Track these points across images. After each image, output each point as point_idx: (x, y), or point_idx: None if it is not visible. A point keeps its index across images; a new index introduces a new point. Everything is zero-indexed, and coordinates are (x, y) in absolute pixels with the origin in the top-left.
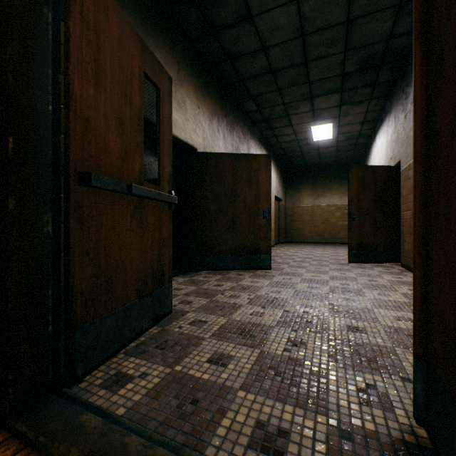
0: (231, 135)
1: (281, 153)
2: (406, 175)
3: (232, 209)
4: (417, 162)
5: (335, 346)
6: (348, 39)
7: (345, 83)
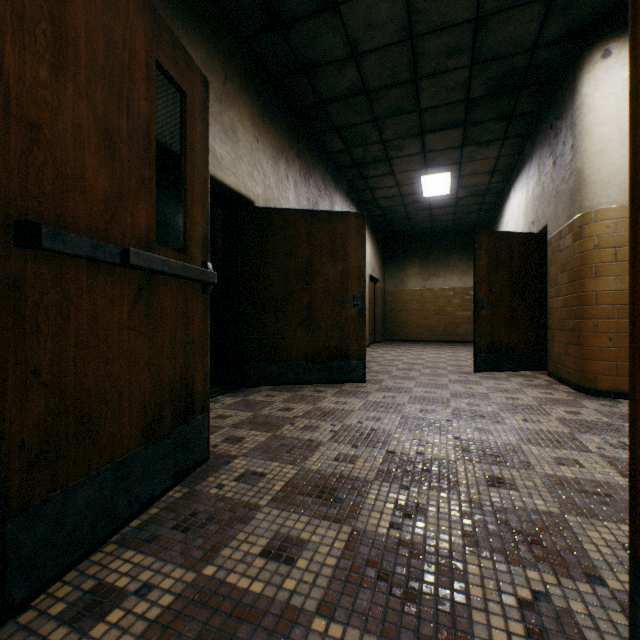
0: (306, 184)
1: (378, 214)
2: (556, 246)
3: (308, 294)
4: (639, 208)
5: (472, 515)
6: (476, 46)
7: (471, 112)
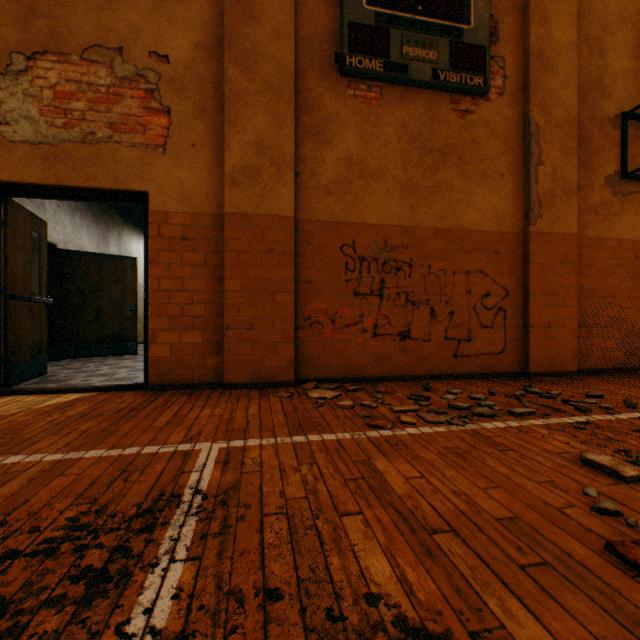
0: (97, 225)
1: None
2: None
3: (98, 303)
4: None
5: None
6: None
7: None
